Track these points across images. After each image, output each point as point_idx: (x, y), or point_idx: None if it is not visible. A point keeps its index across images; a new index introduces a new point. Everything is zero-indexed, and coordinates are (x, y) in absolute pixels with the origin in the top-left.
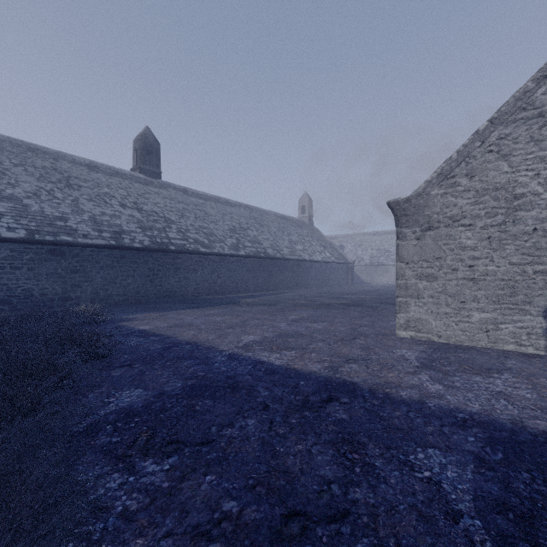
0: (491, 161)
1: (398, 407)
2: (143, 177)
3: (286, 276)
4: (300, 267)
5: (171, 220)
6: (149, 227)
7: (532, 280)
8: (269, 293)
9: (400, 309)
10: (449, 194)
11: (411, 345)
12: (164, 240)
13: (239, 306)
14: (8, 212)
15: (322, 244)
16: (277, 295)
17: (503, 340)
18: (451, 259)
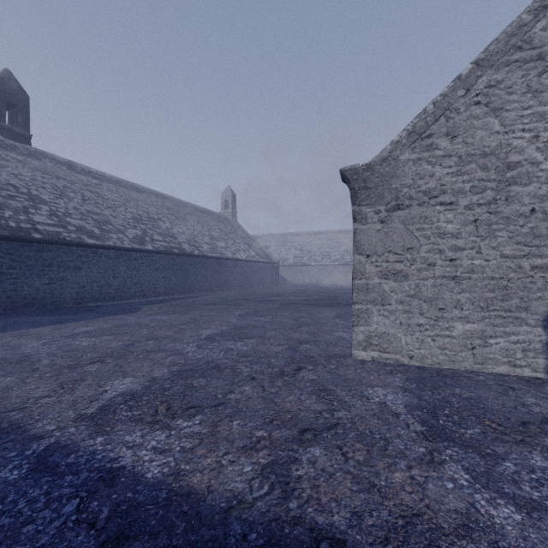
0: (479, 116)
1: None
2: None
3: (206, 276)
4: (222, 266)
5: (40, 198)
6: None
7: (529, 279)
8: (184, 296)
9: (358, 321)
10: (425, 160)
11: (382, 376)
12: (23, 224)
13: (136, 316)
14: None
15: (247, 242)
16: (193, 298)
17: (493, 360)
18: (427, 250)
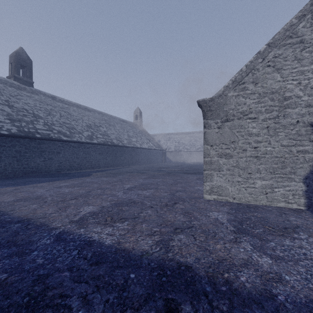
0: (269, 72)
1: (253, 312)
2: (17, 83)
3: (126, 157)
4: (134, 151)
5: (39, 116)
6: (17, 119)
7: (295, 157)
8: (114, 168)
9: (206, 179)
10: (241, 95)
11: (218, 207)
12: (31, 130)
13: (90, 178)
14: None
15: (148, 138)
16: (119, 169)
17: (277, 199)
18: (242, 142)
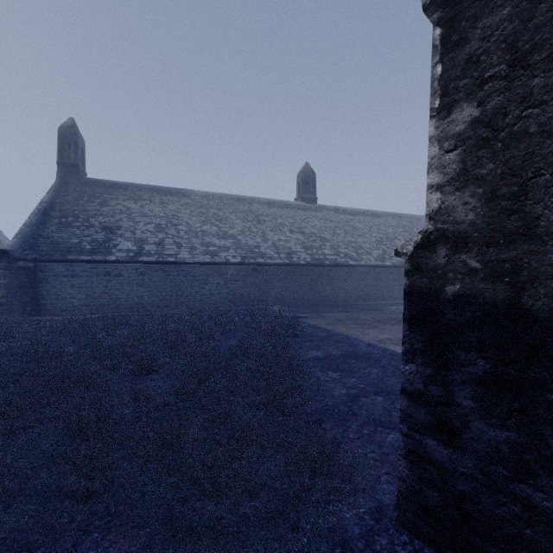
0: None
1: None
2: (303, 204)
3: None
4: None
5: (325, 238)
6: (309, 247)
7: None
8: None
9: None
10: None
11: None
12: (321, 256)
13: (382, 313)
14: (232, 246)
15: None
16: None
17: None
18: None
